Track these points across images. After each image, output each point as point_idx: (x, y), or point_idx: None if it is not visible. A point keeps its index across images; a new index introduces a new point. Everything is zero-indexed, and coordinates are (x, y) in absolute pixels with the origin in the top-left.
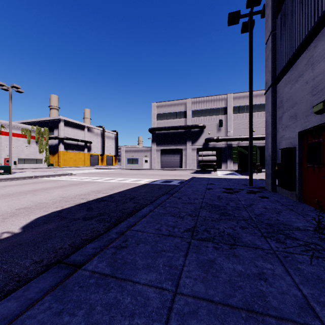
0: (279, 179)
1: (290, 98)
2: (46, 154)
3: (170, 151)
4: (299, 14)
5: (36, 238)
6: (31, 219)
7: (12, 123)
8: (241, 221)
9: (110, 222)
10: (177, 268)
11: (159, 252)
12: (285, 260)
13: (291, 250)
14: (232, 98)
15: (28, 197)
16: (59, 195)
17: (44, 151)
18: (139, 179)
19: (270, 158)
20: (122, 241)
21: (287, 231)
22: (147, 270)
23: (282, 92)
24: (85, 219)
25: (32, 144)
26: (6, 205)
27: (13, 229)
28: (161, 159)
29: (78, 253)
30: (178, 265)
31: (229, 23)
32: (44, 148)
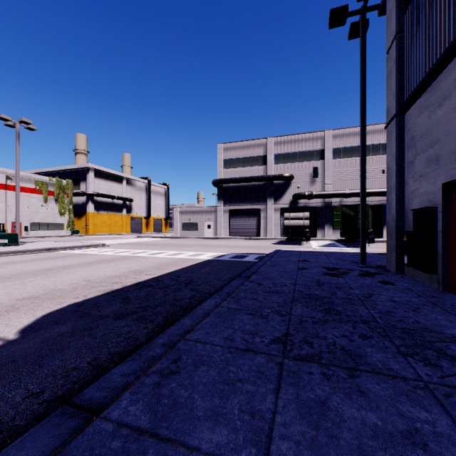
0: (409, 255)
1: (427, 132)
2: (69, 216)
3: (243, 212)
4: (444, 4)
5: (39, 350)
6: (37, 316)
7: (23, 174)
8: (360, 325)
9: (155, 322)
10: (264, 417)
11: (232, 383)
12: (449, 403)
13: (454, 382)
14: (332, 136)
15: (37, 280)
16: (83, 278)
17: (66, 213)
18: (200, 253)
19: (394, 223)
20: (171, 361)
21: (437, 343)
22: (212, 421)
23: (414, 124)
24: (117, 317)
25: (50, 203)
26: (4, 293)
27: (7, 333)
28: (230, 223)
29: (99, 384)
30: (265, 411)
31: (331, 24)
32: (67, 208)
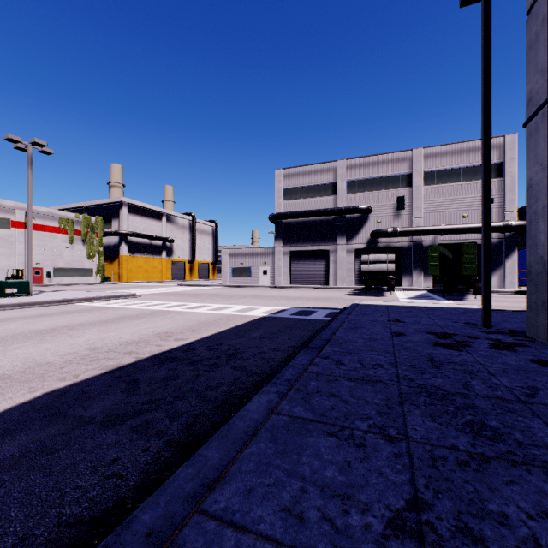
0: None
1: None
2: (99, 260)
3: (308, 255)
4: None
5: None
6: None
7: (45, 210)
8: None
9: (166, 436)
10: None
11: None
12: None
13: None
14: (423, 156)
15: (25, 347)
16: (87, 344)
17: (96, 256)
18: (252, 307)
19: (544, 267)
20: None
21: None
22: None
23: None
24: (107, 423)
25: (77, 245)
26: None
27: None
28: (291, 268)
29: None
30: None
31: None
32: (96, 251)
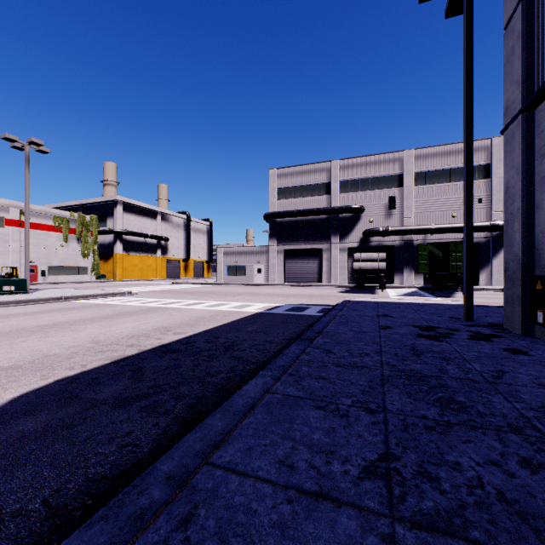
0: None
1: None
2: (94, 258)
3: (302, 253)
4: None
5: None
6: (3, 399)
7: (39, 208)
8: (510, 435)
9: (173, 414)
10: None
11: None
12: None
13: None
14: (414, 157)
15: (30, 340)
16: (90, 337)
17: (90, 254)
18: (247, 303)
19: (519, 264)
20: (176, 524)
21: None
22: None
23: None
24: (118, 404)
25: (71, 243)
26: None
27: None
28: (285, 266)
29: None
30: None
31: None
32: (91, 249)
